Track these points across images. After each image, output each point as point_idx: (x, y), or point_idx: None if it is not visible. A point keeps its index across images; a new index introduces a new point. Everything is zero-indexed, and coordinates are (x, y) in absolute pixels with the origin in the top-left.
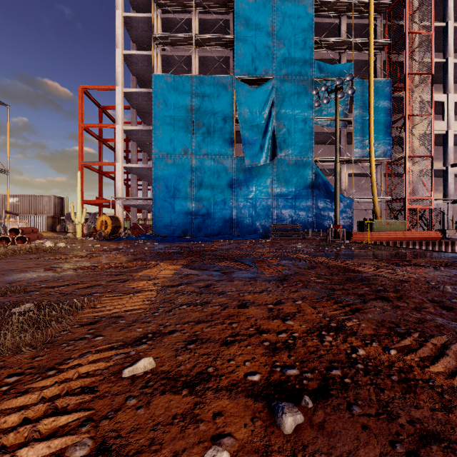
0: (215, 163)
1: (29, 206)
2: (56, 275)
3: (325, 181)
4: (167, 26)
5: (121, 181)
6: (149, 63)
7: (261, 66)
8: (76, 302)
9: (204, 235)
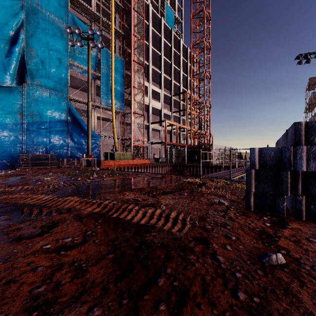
0: None
1: None
2: None
3: (79, 118)
4: None
5: None
6: None
7: None
8: None
9: None
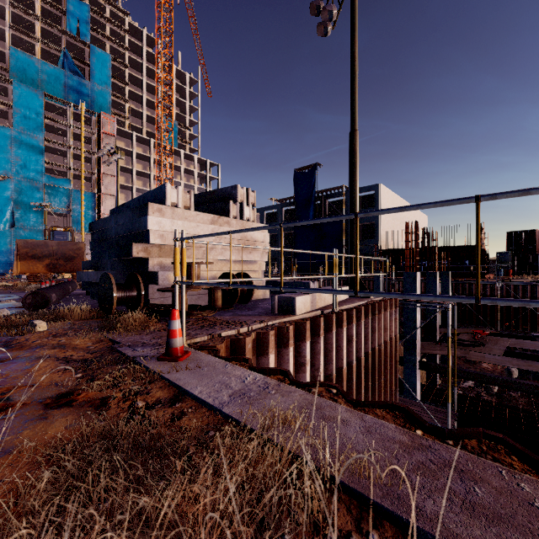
0: None
1: None
2: None
3: None
4: None
5: None
6: None
7: (2, 169)
8: None
9: None
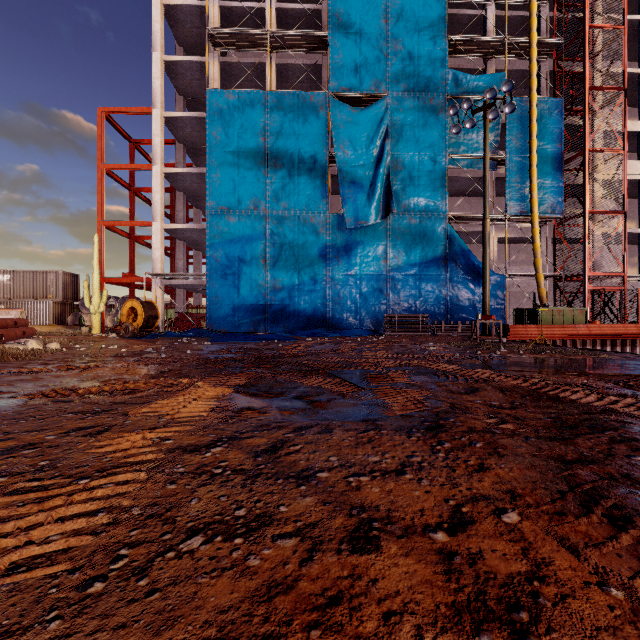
0: (300, 223)
1: (26, 287)
2: None
3: (464, 248)
4: (229, 20)
5: (160, 249)
6: (203, 76)
7: (369, 78)
8: None
9: (284, 331)
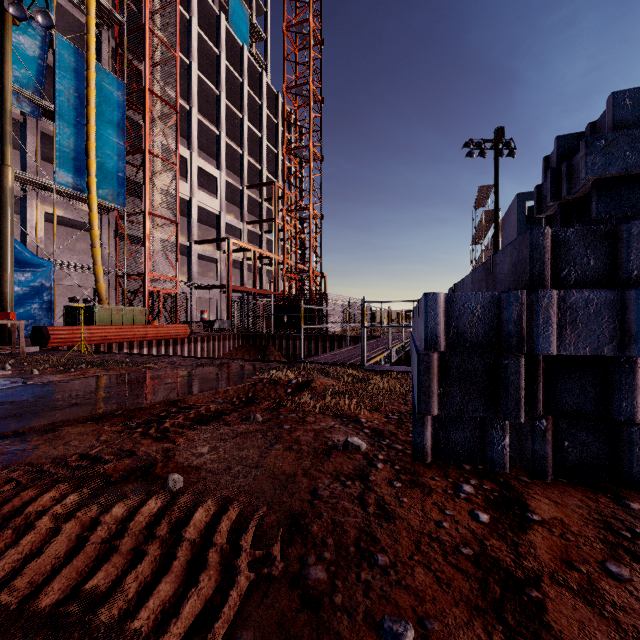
0: None
1: None
2: None
3: None
4: None
5: None
6: None
7: None
8: None
9: None
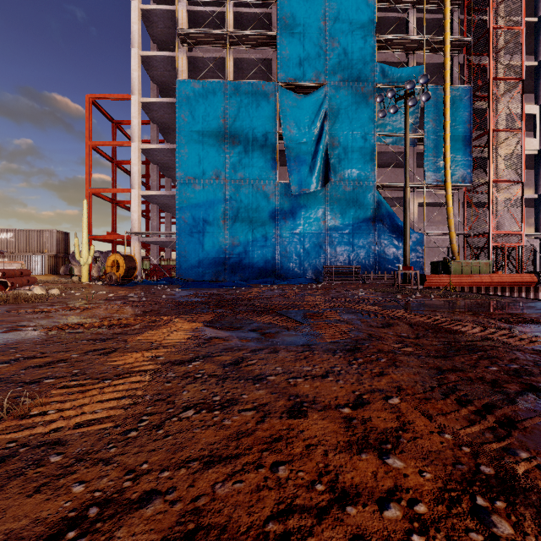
0: (254, 190)
1: (26, 243)
2: (12, 340)
3: (390, 211)
4: (195, 22)
5: (137, 211)
6: (173, 67)
7: (311, 70)
8: (2, 400)
9: (240, 279)
